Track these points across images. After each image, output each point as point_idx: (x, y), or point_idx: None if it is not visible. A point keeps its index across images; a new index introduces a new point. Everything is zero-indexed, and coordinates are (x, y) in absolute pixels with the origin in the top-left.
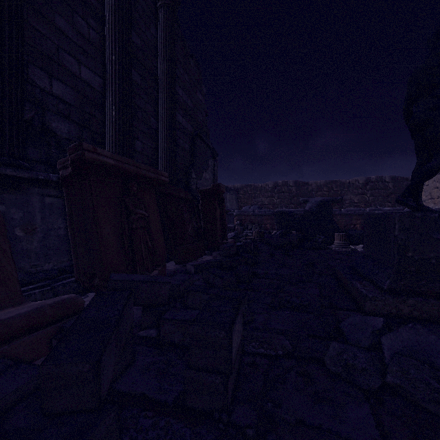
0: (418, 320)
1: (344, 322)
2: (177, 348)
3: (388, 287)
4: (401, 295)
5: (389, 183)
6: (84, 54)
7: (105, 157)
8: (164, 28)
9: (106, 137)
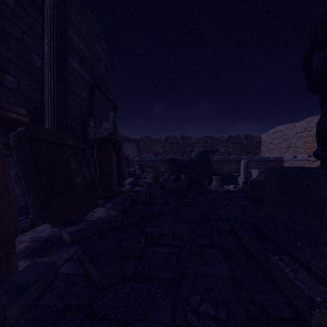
0: None
1: None
2: None
3: None
4: None
5: (243, 139)
6: None
7: None
8: None
9: None
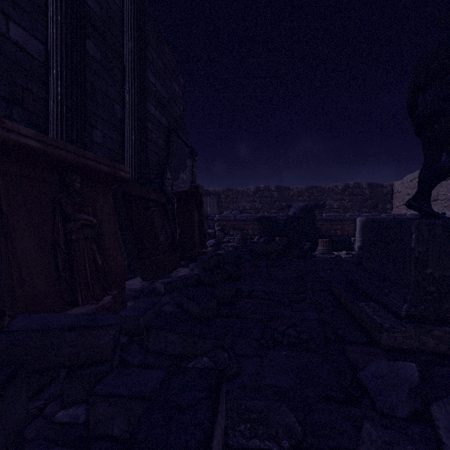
0: (447, 357)
1: (365, 372)
2: (117, 445)
3: (407, 313)
4: (423, 323)
5: (366, 190)
6: (15, 7)
7: (22, 135)
8: None
9: (49, 120)
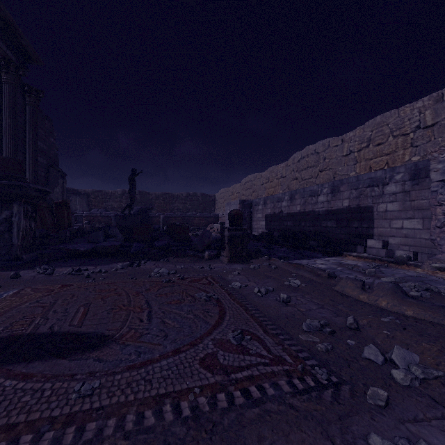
0: None
1: None
2: None
3: None
4: None
5: (200, 198)
6: None
7: None
8: (31, 116)
9: None
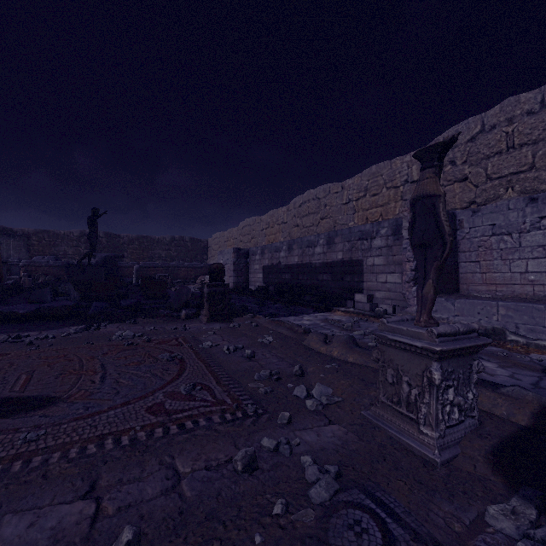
0: None
1: None
2: None
3: None
4: None
5: (188, 243)
6: None
7: None
8: None
9: None
